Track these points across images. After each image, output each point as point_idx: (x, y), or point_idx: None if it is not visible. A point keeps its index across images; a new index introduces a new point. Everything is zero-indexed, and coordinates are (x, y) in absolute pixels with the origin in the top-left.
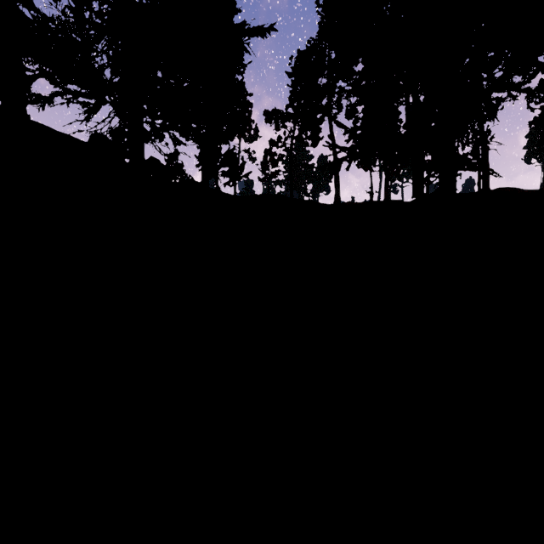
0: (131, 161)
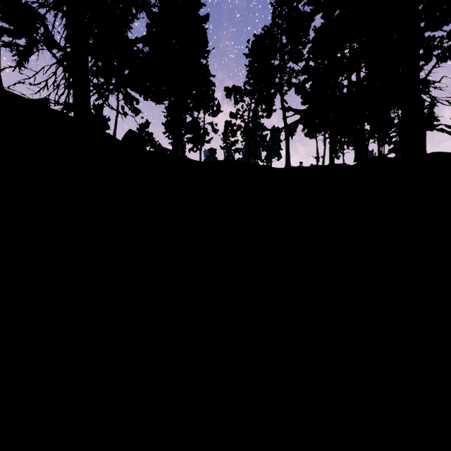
0: (75, 114)
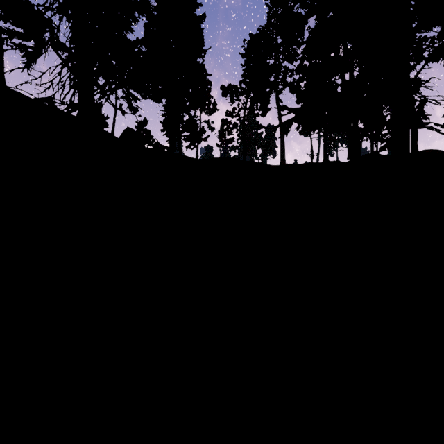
0: (79, 113)
